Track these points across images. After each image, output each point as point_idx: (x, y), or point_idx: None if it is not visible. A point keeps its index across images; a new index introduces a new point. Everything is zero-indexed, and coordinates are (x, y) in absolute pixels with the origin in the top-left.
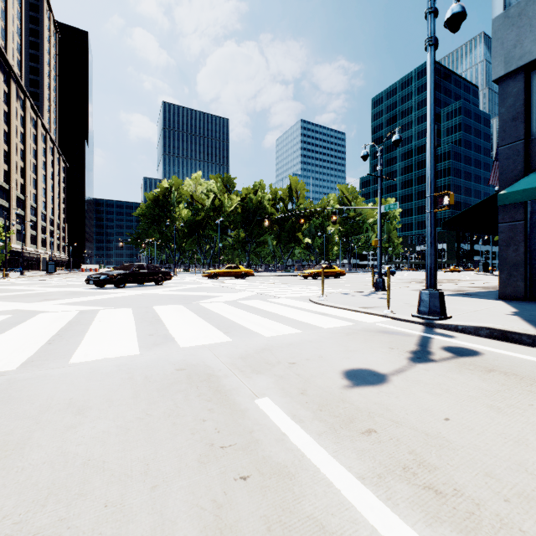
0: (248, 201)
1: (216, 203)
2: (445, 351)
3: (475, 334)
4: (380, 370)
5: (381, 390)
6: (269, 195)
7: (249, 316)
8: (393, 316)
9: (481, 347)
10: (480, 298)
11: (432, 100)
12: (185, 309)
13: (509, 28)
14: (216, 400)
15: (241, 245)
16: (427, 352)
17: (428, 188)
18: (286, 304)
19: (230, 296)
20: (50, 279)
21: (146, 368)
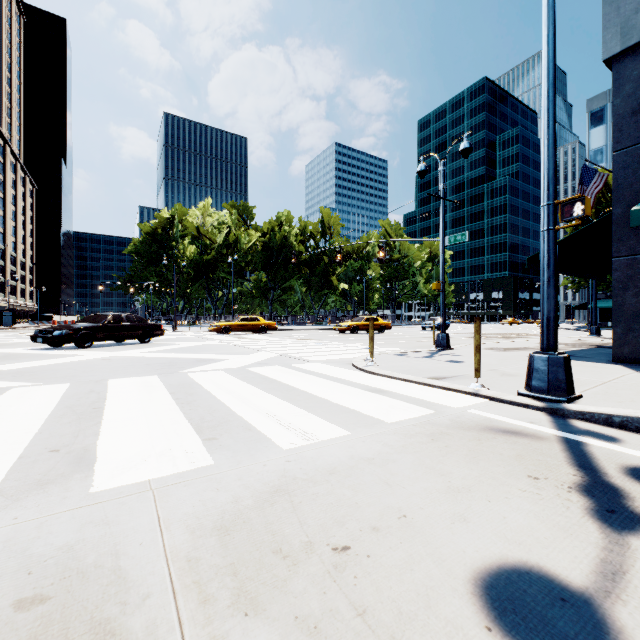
0: (270, 237)
1: (230, 238)
2: None
3: None
4: (564, 573)
5: None
6: (296, 230)
7: (261, 397)
8: (489, 394)
9: None
10: (586, 361)
11: (551, 53)
12: (159, 384)
13: None
14: None
15: (262, 292)
16: (610, 487)
17: (544, 193)
18: (319, 372)
19: (239, 360)
20: None
21: None
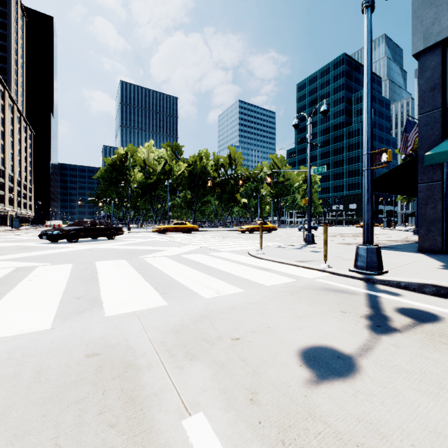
0: (194, 166)
1: (166, 167)
2: (401, 315)
3: (419, 291)
4: (343, 348)
5: (357, 388)
6: (212, 162)
7: (191, 272)
8: (331, 270)
9: (437, 309)
10: (401, 251)
11: (369, 61)
12: (127, 264)
13: (428, 7)
14: (124, 424)
15: (188, 204)
16: (383, 316)
17: (365, 146)
18: (226, 258)
19: (175, 250)
20: (11, 234)
21: (48, 353)
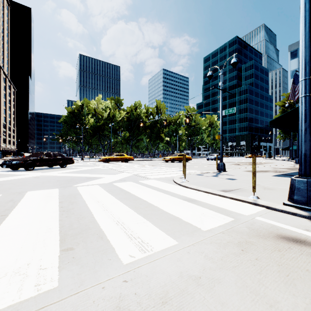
0: (131, 114)
1: (110, 114)
2: None
3: None
4: None
5: None
6: (144, 111)
7: (116, 205)
8: (265, 204)
9: None
10: None
11: None
12: (55, 195)
13: None
14: None
15: (126, 141)
16: None
17: (303, 72)
18: (154, 186)
19: (109, 178)
20: None
21: None
